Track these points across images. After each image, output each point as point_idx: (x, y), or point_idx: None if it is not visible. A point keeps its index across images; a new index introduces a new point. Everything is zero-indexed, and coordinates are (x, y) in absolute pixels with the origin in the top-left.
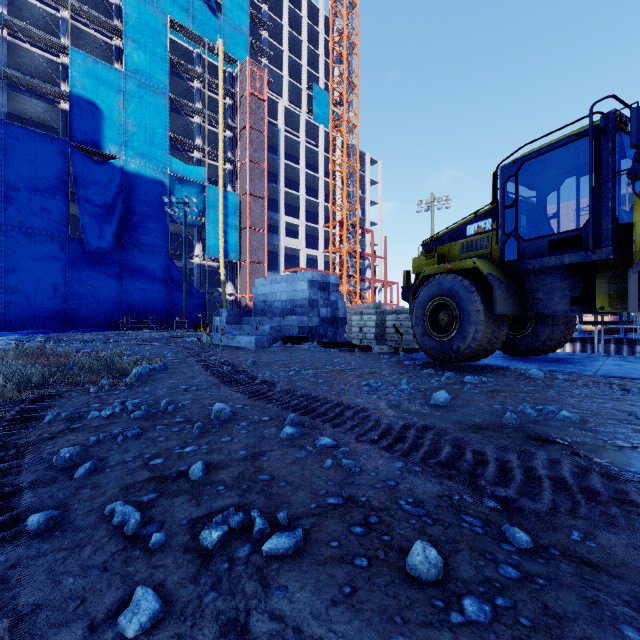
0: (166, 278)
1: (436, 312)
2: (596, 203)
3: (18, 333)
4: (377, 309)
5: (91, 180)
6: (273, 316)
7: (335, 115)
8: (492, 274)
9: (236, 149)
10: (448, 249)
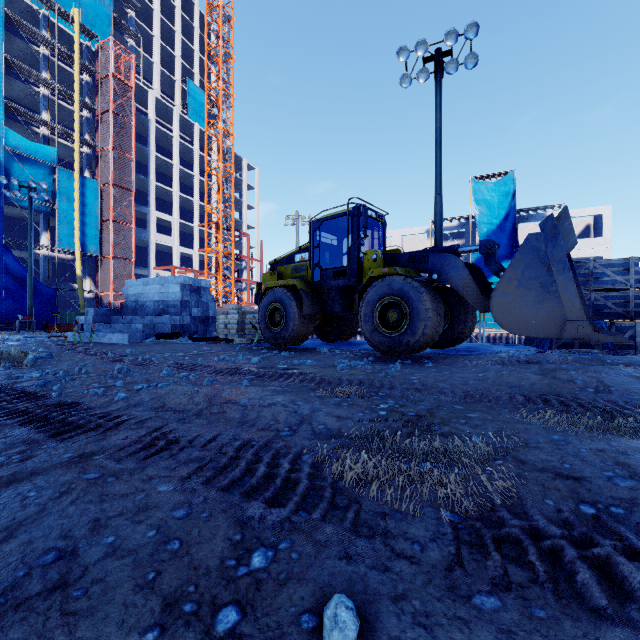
0: None
1: (274, 313)
2: (352, 253)
3: None
4: (239, 310)
5: None
6: (145, 315)
7: (212, 115)
8: (303, 289)
9: (96, 132)
10: (285, 269)
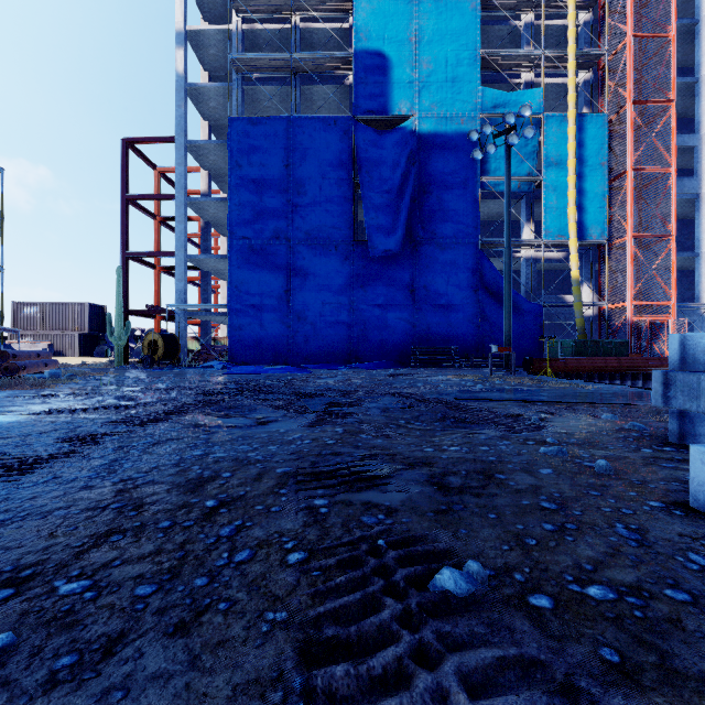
0: (475, 285)
1: None
2: None
3: (285, 369)
4: None
5: (376, 159)
6: None
7: None
8: None
9: (599, 37)
10: None
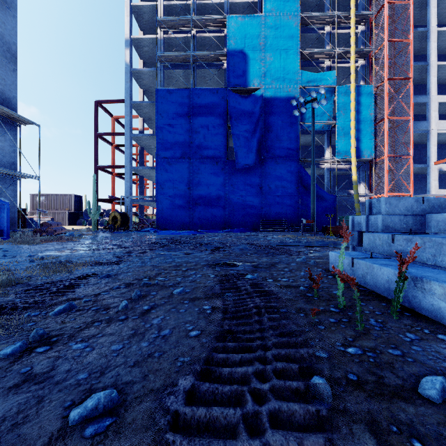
0: (297, 184)
1: None
2: None
3: (189, 232)
4: None
5: (240, 112)
6: None
7: None
8: None
9: (369, 40)
10: None
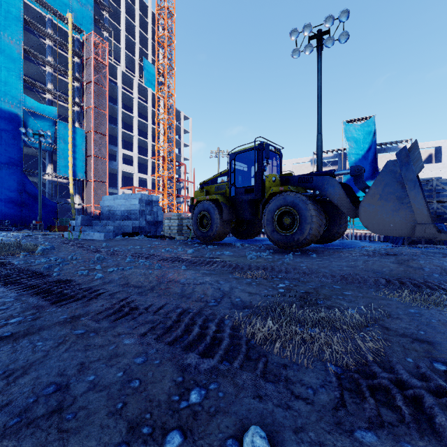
0: (21, 190)
1: (203, 218)
2: (258, 176)
3: None
4: (178, 216)
5: None
6: (115, 220)
7: (160, 82)
8: (223, 202)
9: (83, 96)
10: (210, 188)
